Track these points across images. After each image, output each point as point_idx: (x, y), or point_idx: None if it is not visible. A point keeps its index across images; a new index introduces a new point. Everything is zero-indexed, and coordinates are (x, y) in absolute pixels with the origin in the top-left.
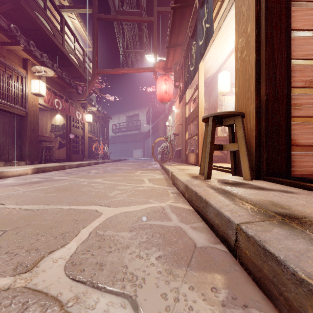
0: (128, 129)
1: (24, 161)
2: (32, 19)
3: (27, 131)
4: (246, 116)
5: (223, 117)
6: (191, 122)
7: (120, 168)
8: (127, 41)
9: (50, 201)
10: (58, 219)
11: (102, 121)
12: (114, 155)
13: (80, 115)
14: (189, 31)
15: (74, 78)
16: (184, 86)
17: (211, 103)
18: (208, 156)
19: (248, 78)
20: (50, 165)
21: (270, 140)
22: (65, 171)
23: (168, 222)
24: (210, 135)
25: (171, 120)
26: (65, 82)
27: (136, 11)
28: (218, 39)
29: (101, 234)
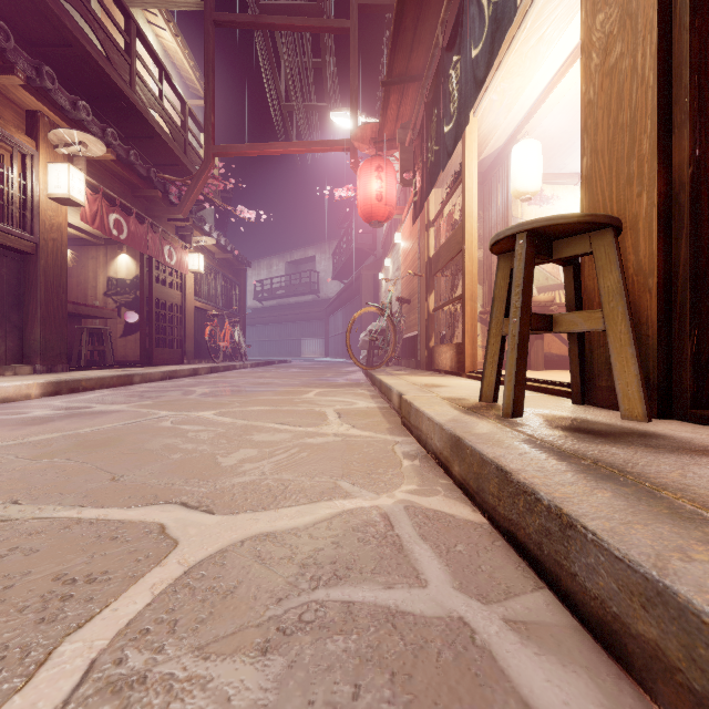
0: (290, 292)
1: (30, 365)
2: (52, 17)
3: (36, 290)
4: (621, 233)
5: (556, 233)
6: (442, 270)
7: (268, 383)
8: (288, 82)
9: (33, 486)
10: (9, 573)
11: (229, 270)
12: (259, 352)
13: (176, 256)
14: (440, 33)
15: (160, 168)
16: (426, 177)
17: (491, 224)
18: (515, 347)
19: (629, 119)
20: (95, 373)
21: (705, 300)
22: (130, 391)
23: (414, 593)
24: (519, 286)
25: (391, 268)
26: (137, 174)
27: (307, 6)
28: (516, 52)
29: (137, 674)
